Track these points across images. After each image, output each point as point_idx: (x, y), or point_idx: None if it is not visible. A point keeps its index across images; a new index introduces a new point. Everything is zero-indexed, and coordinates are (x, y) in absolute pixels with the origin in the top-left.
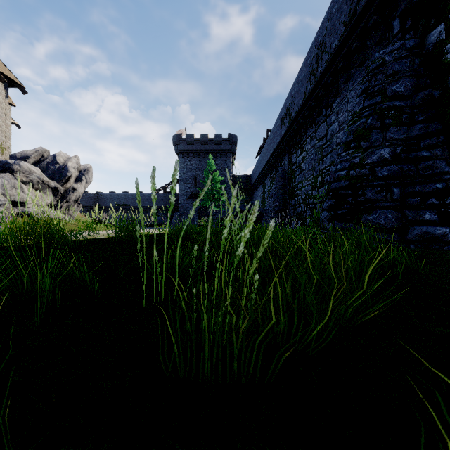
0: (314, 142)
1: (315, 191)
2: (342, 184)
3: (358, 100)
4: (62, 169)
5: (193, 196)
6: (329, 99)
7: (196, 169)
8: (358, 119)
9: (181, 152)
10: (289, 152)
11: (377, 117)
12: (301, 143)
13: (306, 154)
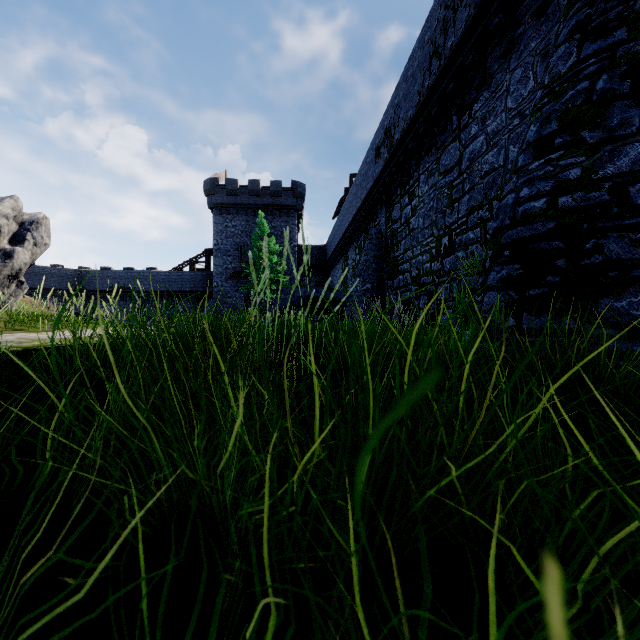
0: (435, 178)
1: (437, 263)
2: (539, 229)
3: (564, 50)
4: None
5: (237, 275)
6: (466, 97)
7: (242, 234)
8: (570, 85)
9: (218, 206)
10: (388, 202)
11: (620, 72)
12: (411, 185)
13: (419, 201)
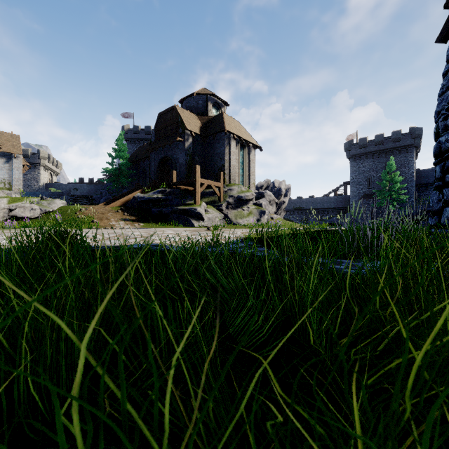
0: None
1: None
2: None
3: None
4: (279, 190)
5: (366, 197)
6: None
7: (369, 170)
8: None
9: (353, 156)
10: None
11: None
12: None
13: None
